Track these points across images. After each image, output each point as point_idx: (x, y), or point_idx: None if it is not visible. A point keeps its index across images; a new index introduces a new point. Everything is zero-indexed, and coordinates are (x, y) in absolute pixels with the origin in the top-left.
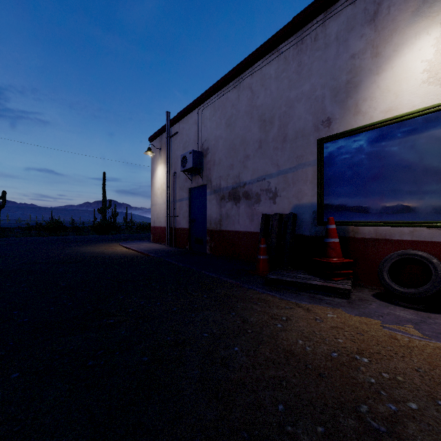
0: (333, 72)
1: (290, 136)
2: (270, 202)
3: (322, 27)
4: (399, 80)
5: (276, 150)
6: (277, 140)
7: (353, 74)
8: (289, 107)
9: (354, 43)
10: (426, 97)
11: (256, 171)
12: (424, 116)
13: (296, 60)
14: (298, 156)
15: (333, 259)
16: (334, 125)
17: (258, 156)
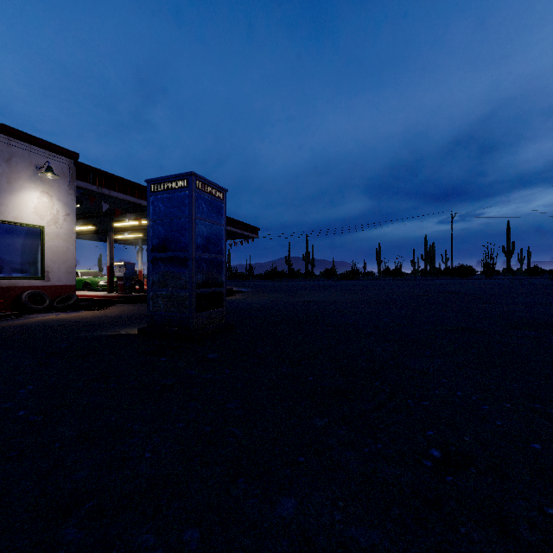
0: None
1: None
2: None
3: None
4: (23, 205)
5: None
6: None
7: None
8: None
9: None
10: (35, 220)
11: None
12: (32, 228)
13: None
14: None
15: None
16: None
17: None
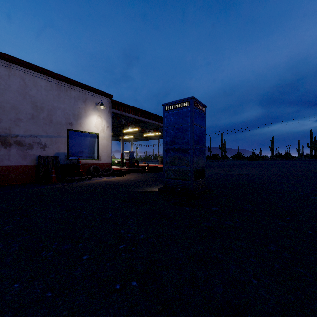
0: (73, 108)
1: (54, 121)
2: (41, 149)
3: (69, 89)
4: (90, 123)
5: (46, 125)
6: (46, 120)
7: (79, 113)
8: (53, 108)
9: (80, 104)
10: (95, 130)
11: (29, 131)
12: (94, 134)
13: (58, 91)
14: (59, 132)
15: (82, 170)
16: (74, 126)
17: (31, 123)
